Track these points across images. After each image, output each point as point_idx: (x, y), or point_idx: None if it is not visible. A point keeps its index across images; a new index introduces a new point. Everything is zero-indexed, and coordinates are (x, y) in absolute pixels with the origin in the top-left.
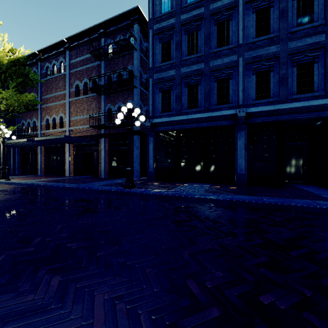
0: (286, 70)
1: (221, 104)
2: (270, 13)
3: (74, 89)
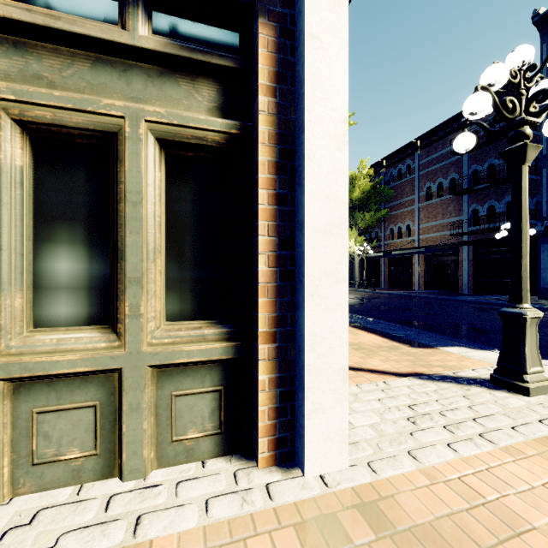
0: None
1: None
2: None
3: (424, 193)
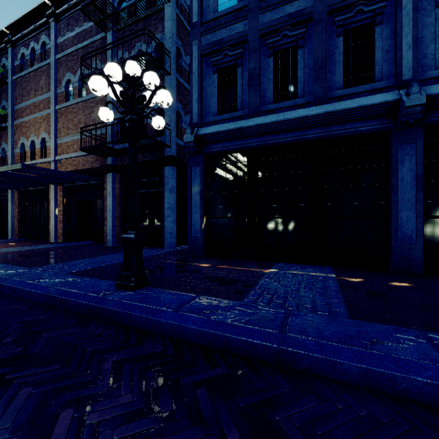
0: None
1: (354, 86)
2: None
3: (64, 89)
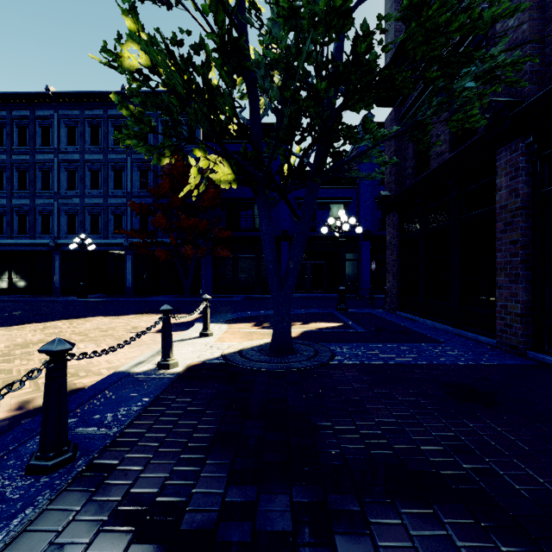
0: (83, 218)
1: (45, 234)
2: (76, 175)
3: None
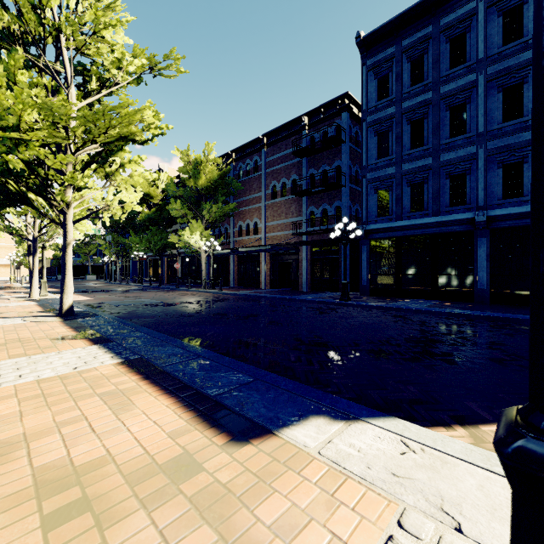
0: None
1: (455, 206)
2: (523, 90)
3: (270, 191)
